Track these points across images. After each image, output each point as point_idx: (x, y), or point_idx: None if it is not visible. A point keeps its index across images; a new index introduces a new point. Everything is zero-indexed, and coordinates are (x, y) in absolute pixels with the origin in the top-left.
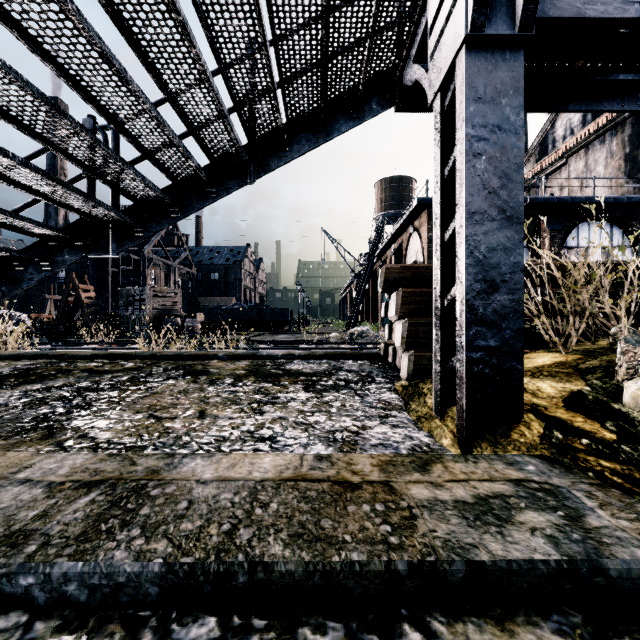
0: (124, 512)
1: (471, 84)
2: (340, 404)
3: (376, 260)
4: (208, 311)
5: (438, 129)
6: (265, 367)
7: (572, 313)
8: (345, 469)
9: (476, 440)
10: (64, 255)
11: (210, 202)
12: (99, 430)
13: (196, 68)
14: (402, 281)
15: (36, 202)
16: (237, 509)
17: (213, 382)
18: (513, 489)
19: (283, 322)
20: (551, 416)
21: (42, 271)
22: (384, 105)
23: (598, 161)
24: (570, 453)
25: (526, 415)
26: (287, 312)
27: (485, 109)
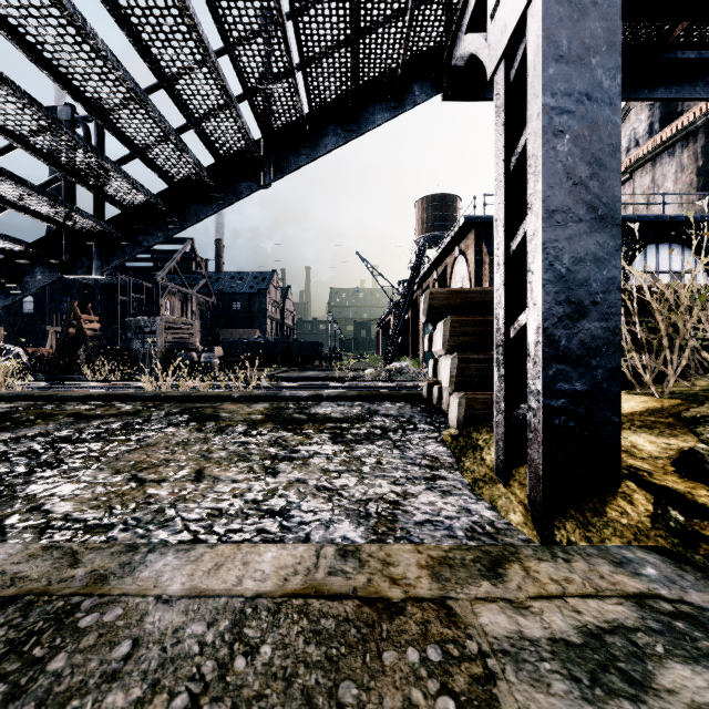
0: (23, 666)
1: (550, 37)
2: (375, 460)
3: (417, 287)
4: (228, 345)
5: (501, 108)
6: (287, 411)
7: (663, 346)
8: (380, 574)
9: (557, 518)
10: (36, 275)
11: (215, 210)
12: (59, 499)
13: (184, 23)
14: (450, 308)
15: (2, 210)
16: (206, 659)
17: (221, 430)
18: (636, 614)
19: (312, 357)
20: (660, 486)
21: (9, 295)
22: (429, 91)
23: (667, 176)
24: (702, 546)
25: (624, 483)
26: (317, 346)
27: (569, 71)
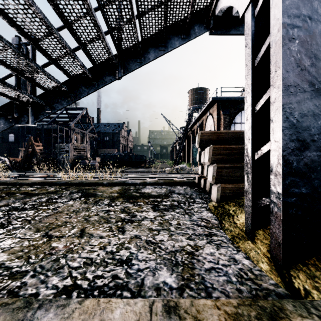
0: None
1: None
2: (176, 222)
3: (189, 130)
4: (103, 156)
5: (249, 31)
6: (129, 191)
7: None
8: None
9: (292, 269)
10: (0, 124)
11: (93, 91)
12: (1, 251)
13: None
14: (210, 141)
15: None
16: None
17: (96, 203)
18: None
19: (141, 162)
20: None
21: None
22: (203, 30)
23: None
24: None
25: None
26: (143, 157)
27: (298, 2)
